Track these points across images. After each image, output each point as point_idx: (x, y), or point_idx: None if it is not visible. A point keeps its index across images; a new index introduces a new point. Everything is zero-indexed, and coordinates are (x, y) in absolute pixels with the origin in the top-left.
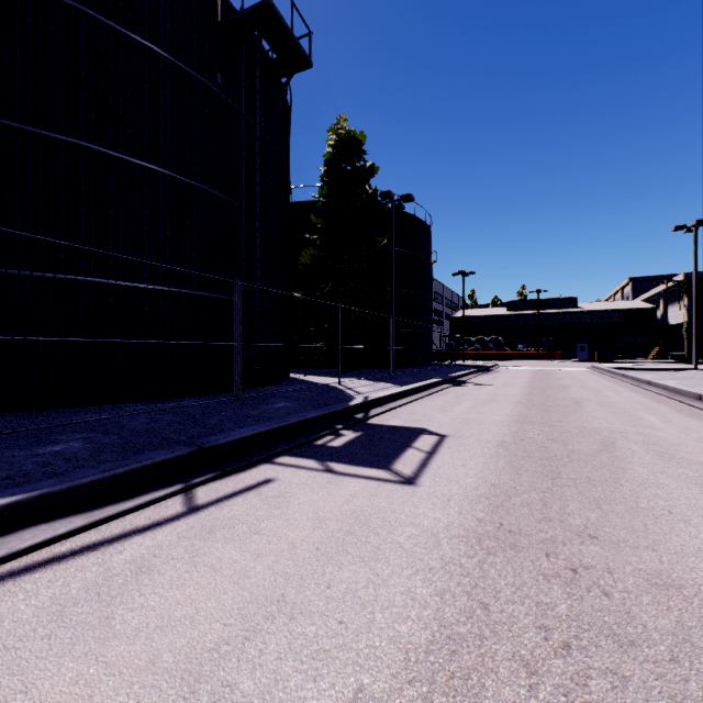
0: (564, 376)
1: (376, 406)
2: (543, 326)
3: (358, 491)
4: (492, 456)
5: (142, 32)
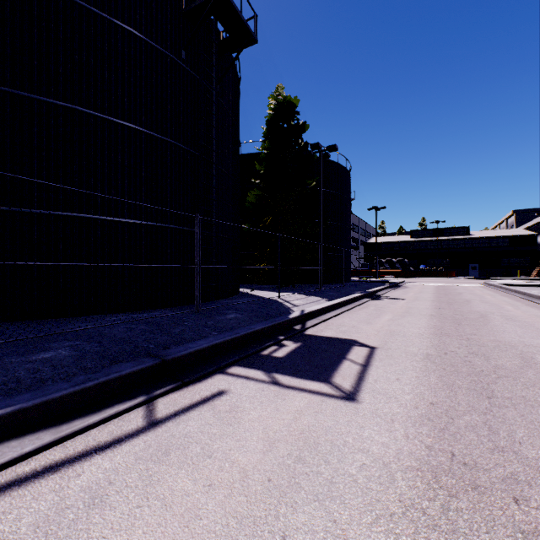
0: (463, 291)
1: (310, 318)
2: (440, 250)
3: (304, 407)
4: (422, 370)
5: (123, 18)
